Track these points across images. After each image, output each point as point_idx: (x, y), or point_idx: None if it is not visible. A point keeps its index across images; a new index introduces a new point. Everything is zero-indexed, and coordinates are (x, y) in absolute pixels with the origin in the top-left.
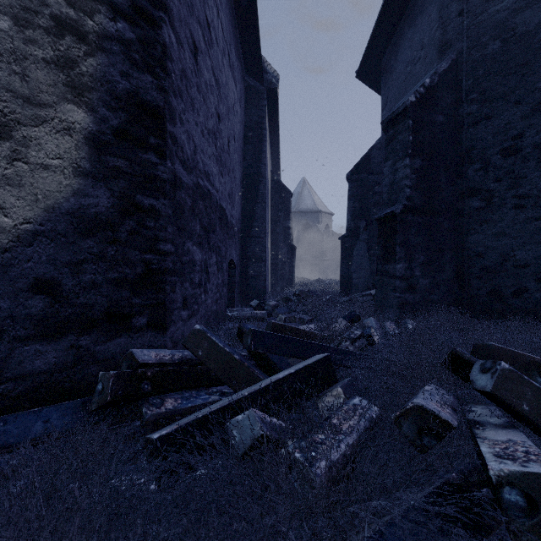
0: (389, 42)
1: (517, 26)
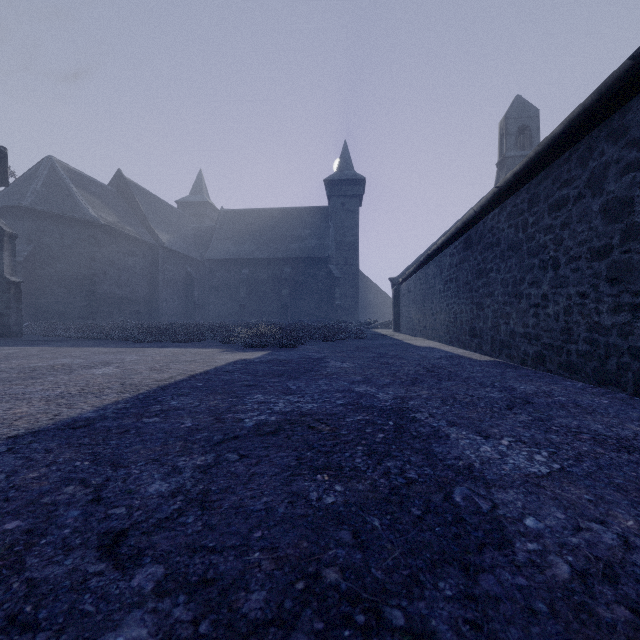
0: None
1: (52, 248)
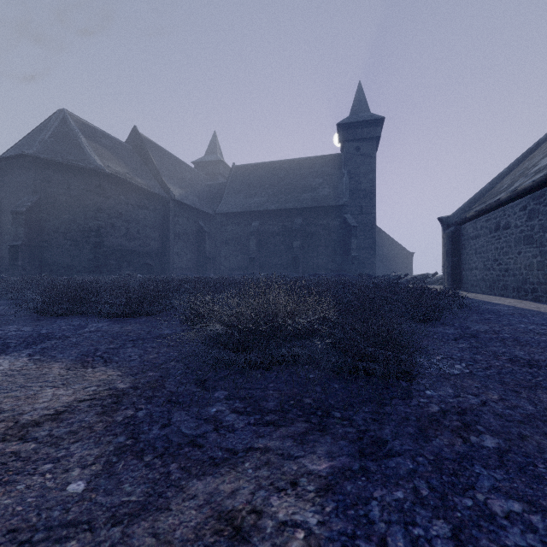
0: (6, 161)
1: (58, 198)
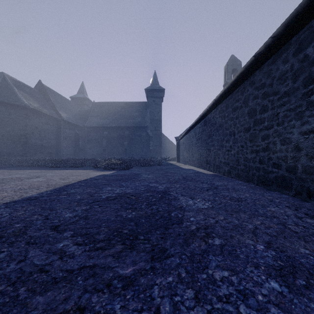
0: None
1: (4, 120)
